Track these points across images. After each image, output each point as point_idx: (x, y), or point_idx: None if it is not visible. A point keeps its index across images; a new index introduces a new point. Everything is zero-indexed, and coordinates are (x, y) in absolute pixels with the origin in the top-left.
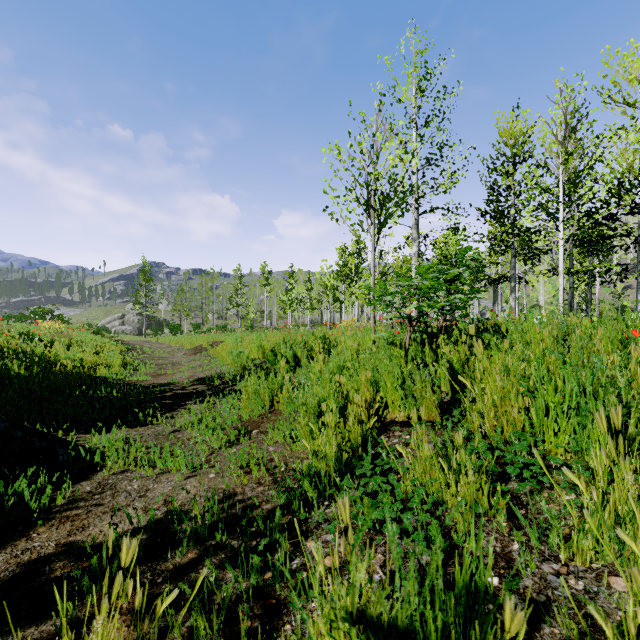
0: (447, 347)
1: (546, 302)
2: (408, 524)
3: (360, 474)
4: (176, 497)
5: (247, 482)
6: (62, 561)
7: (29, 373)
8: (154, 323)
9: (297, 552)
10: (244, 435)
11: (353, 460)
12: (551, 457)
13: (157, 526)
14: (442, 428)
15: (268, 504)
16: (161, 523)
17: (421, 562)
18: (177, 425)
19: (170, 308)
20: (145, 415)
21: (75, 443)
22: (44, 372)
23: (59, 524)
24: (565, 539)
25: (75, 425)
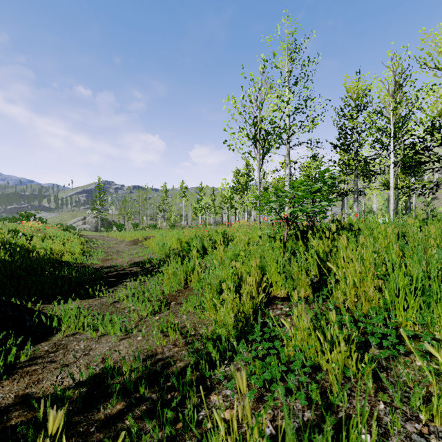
0: (315, 241)
1: (378, 208)
2: (292, 386)
3: (252, 339)
4: (111, 356)
5: (166, 344)
6: (18, 411)
7: (12, 259)
8: (106, 223)
9: (203, 404)
10: (165, 306)
11: (246, 328)
12: (404, 329)
13: (95, 380)
14: (313, 303)
15: (181, 362)
16: (98, 378)
17: (304, 418)
18: (116, 298)
19: (117, 213)
20: (94, 290)
21: (40, 311)
22: (24, 258)
23: (20, 378)
24: (422, 401)
25: (42, 297)
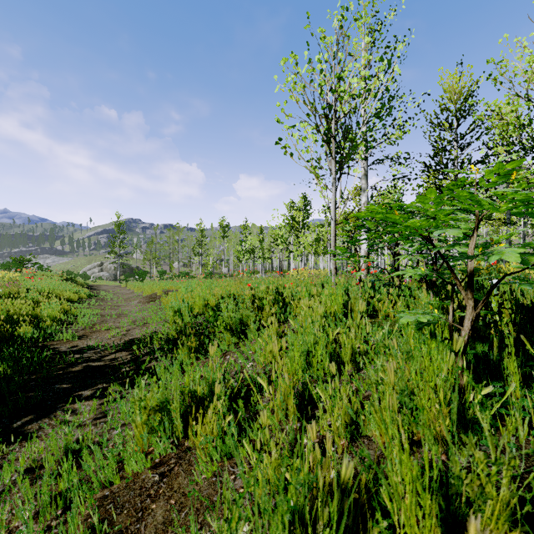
0: None
1: None
2: None
3: None
4: None
5: None
6: None
7: None
8: (128, 270)
9: None
10: None
11: None
12: None
13: None
14: None
15: None
16: None
17: None
18: (5, 478)
19: (141, 257)
20: None
21: None
22: None
23: None
24: None
25: None
